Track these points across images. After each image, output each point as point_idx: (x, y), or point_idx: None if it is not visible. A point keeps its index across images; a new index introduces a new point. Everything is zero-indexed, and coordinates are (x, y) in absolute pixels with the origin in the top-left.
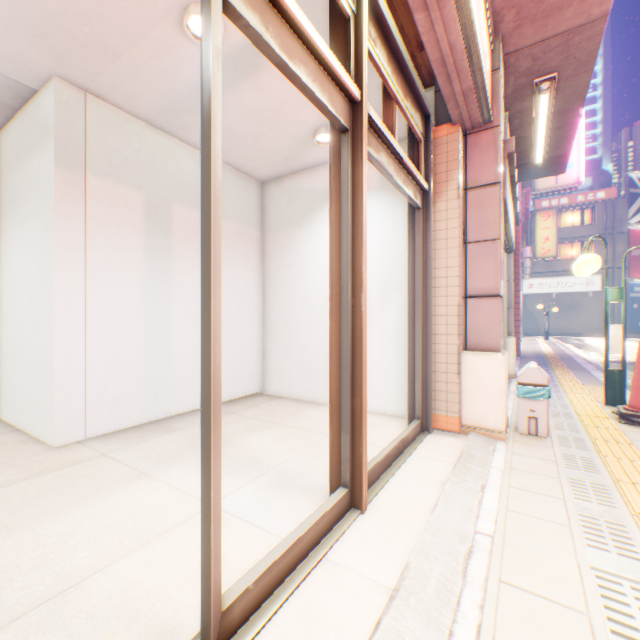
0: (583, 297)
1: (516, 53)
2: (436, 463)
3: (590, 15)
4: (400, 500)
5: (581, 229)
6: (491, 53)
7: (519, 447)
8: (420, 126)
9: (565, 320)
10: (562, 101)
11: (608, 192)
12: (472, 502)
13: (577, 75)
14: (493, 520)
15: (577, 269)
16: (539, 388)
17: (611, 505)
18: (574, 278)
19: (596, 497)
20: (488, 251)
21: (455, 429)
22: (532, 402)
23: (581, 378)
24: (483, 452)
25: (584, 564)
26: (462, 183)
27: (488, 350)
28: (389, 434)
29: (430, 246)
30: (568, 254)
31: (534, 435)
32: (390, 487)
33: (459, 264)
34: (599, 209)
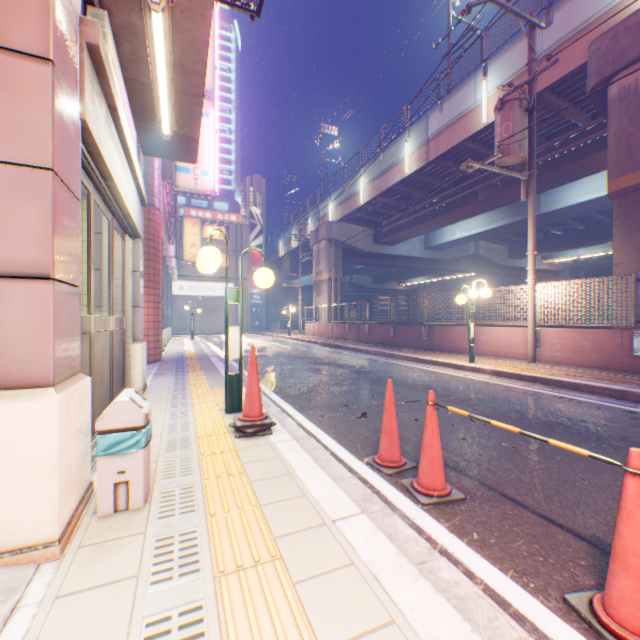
0: (223, 301)
1: None
2: None
3: None
4: None
5: (222, 243)
6: None
7: (84, 564)
8: None
9: (210, 320)
10: (184, 50)
11: (239, 218)
12: None
13: (196, 15)
14: None
15: (201, 263)
16: (134, 433)
17: None
18: (217, 284)
19: None
20: (30, 187)
21: None
22: (123, 458)
23: (213, 380)
24: None
25: None
26: None
27: (30, 385)
28: None
29: None
30: None
31: (128, 509)
32: None
33: None
34: (234, 230)
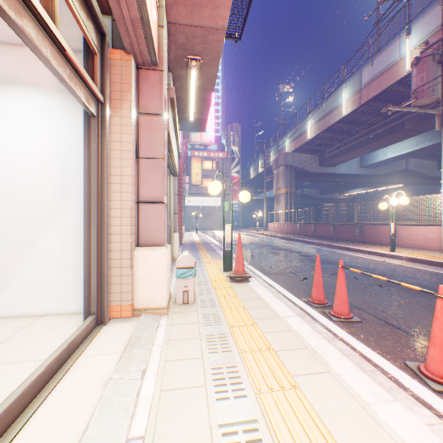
0: (214, 209)
1: (176, 26)
2: (105, 359)
3: (218, 24)
4: (43, 439)
5: (213, 171)
6: (158, 11)
7: (177, 317)
8: (95, 38)
9: (206, 221)
10: (204, 81)
11: (224, 154)
12: (131, 398)
13: (211, 66)
14: (148, 412)
15: (211, 190)
16: (190, 269)
17: (229, 350)
18: (210, 198)
19: (221, 346)
20: (156, 167)
21: (130, 315)
22: (186, 280)
23: (213, 255)
24: (150, 331)
25: (215, 425)
26: (136, 107)
27: (156, 245)
28: (61, 338)
29: (107, 154)
30: (208, 184)
31: (187, 303)
32: (35, 422)
33: (133, 174)
34: (221, 162)
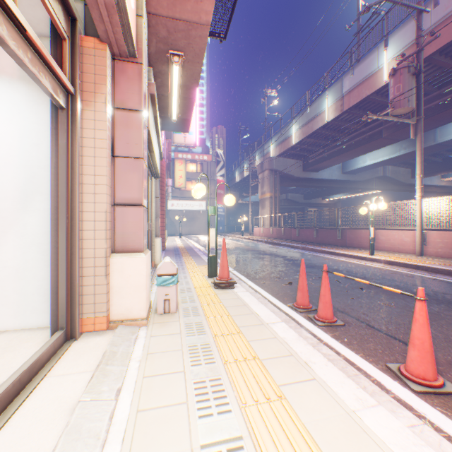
0: (199, 213)
1: (157, 17)
2: (74, 379)
3: (201, 18)
4: None
5: (198, 175)
6: None
7: (157, 328)
8: (64, 21)
9: (190, 226)
10: (187, 78)
11: (209, 157)
12: (103, 423)
13: (195, 63)
14: (122, 437)
15: (195, 193)
16: (172, 276)
17: (213, 361)
18: (195, 202)
19: (205, 358)
20: (135, 167)
21: (104, 327)
22: (168, 288)
23: (197, 261)
24: (127, 345)
25: (197, 446)
26: (112, 101)
27: (135, 251)
28: (22, 357)
29: (78, 151)
30: (192, 188)
31: (169, 312)
32: None
33: (109, 174)
34: (205, 165)
